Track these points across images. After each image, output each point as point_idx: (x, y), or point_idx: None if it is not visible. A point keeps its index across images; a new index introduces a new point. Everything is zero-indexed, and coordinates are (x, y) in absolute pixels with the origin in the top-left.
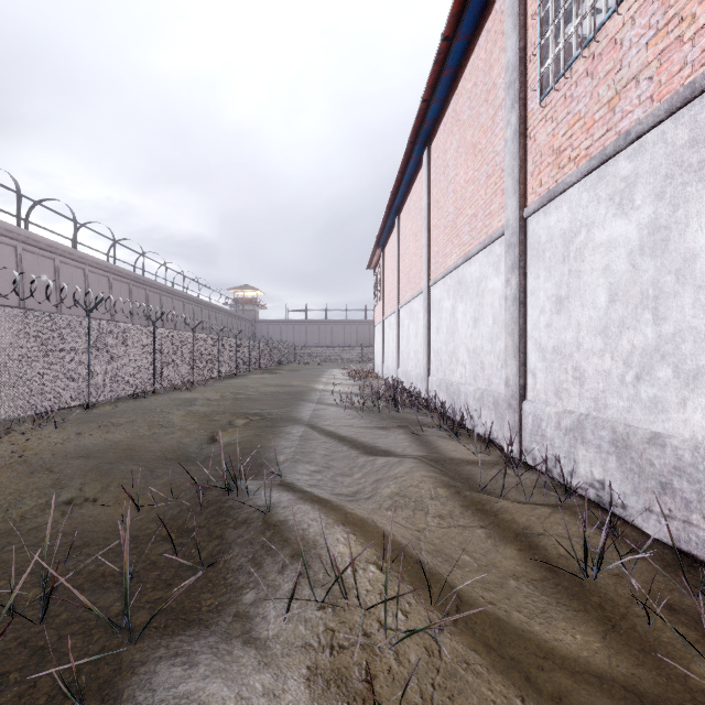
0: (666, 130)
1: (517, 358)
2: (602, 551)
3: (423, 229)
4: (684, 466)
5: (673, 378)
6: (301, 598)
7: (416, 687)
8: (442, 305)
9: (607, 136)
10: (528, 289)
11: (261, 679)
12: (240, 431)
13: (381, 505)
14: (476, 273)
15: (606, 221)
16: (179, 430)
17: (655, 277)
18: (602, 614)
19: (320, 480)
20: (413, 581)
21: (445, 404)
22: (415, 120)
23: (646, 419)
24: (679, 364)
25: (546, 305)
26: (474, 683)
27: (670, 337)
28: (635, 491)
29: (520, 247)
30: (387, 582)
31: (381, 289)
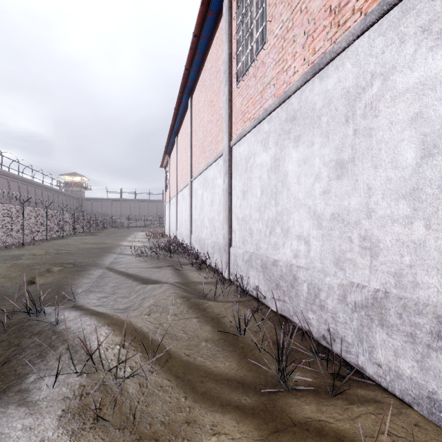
0: (279, 112)
1: (227, 223)
2: (244, 320)
3: (188, 146)
4: (283, 274)
5: (281, 232)
6: (67, 372)
7: (128, 405)
8: (197, 192)
9: (260, 109)
10: (232, 185)
11: (23, 421)
12: (54, 275)
13: (142, 312)
14: (212, 175)
15: (260, 153)
16: (2, 277)
17: (276, 183)
18: (242, 351)
19: (105, 302)
20: (143, 350)
21: (198, 251)
22: (182, 80)
23: (273, 253)
24: (282, 225)
25: (239, 195)
26: (162, 396)
27: (280, 213)
28: (268, 289)
29: (229, 162)
30: (119, 351)
31: (168, 180)
